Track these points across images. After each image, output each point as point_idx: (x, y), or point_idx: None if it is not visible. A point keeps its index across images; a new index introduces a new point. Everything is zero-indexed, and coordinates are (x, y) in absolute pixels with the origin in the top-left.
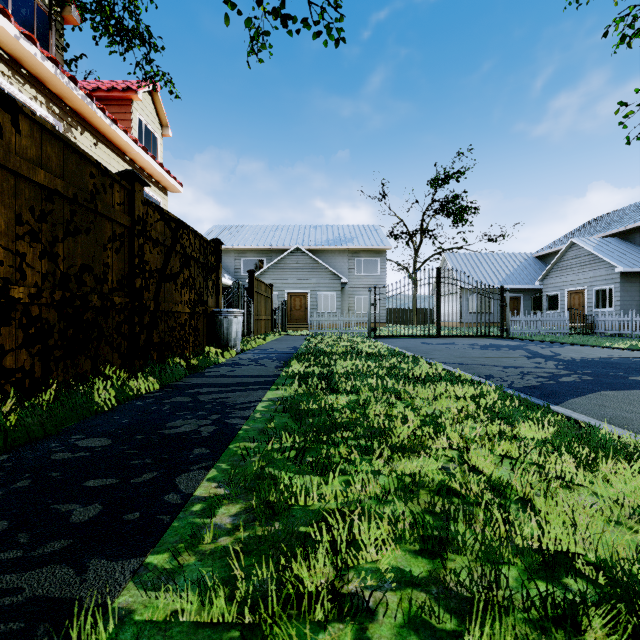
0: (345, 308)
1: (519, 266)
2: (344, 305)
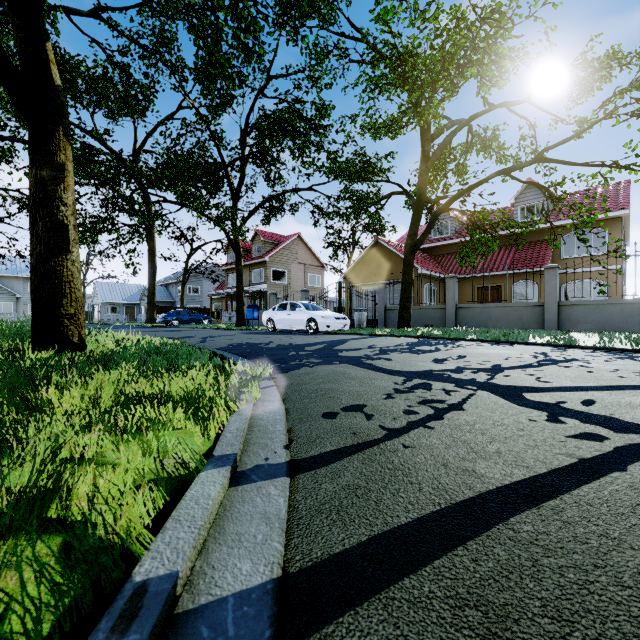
0: (21, 311)
1: (137, 292)
2: (20, 309)
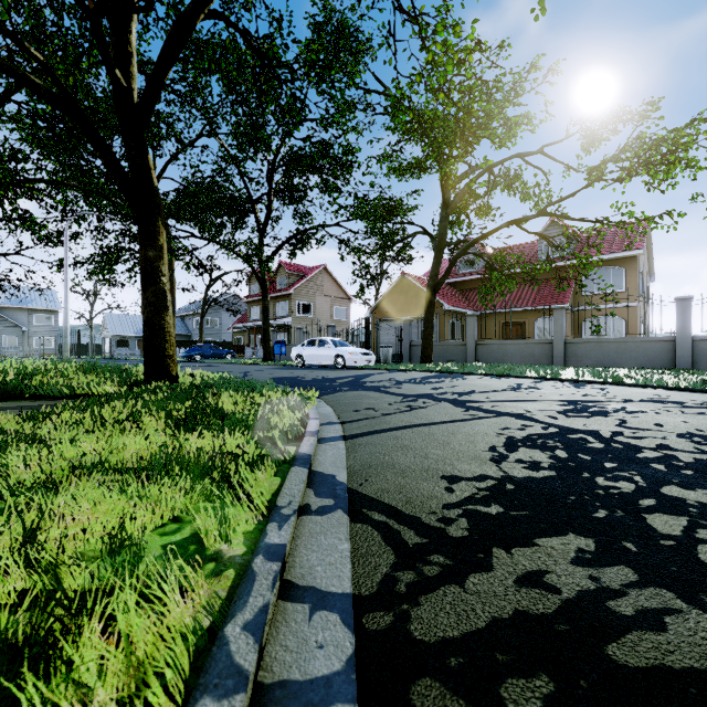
0: (26, 344)
1: None
2: (25, 343)
